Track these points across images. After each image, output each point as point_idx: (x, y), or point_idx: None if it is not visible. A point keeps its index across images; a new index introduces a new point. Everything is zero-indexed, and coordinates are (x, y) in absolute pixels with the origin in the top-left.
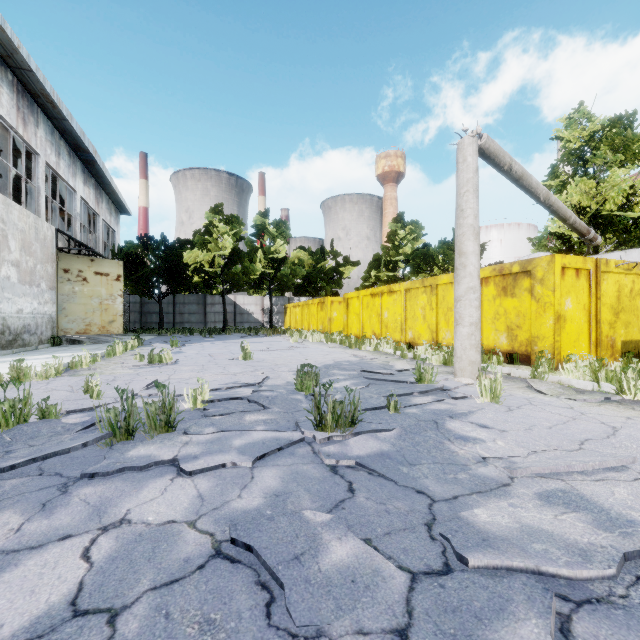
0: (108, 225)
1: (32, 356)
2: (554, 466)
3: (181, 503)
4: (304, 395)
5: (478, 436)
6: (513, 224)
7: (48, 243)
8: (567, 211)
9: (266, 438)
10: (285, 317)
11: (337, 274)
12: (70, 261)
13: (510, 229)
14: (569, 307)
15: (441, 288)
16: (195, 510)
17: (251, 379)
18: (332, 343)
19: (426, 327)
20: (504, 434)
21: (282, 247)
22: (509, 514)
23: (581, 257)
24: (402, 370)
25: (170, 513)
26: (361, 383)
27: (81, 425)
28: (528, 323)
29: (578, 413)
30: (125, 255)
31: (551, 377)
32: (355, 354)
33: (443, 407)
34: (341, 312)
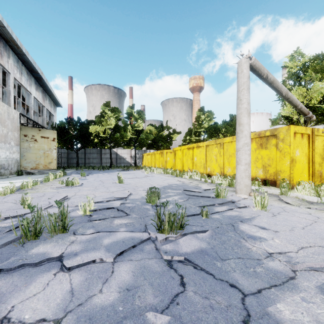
0: (49, 112)
1: (3, 181)
2: (323, 262)
3: (55, 299)
4: (151, 205)
5: (261, 235)
6: (259, 113)
7: (15, 120)
8: (297, 101)
9: (125, 238)
10: (142, 160)
11: (169, 138)
12: (27, 130)
13: (257, 115)
14: (298, 154)
15: (225, 144)
16: (64, 306)
17: (121, 195)
18: (167, 174)
19: (217, 165)
20: (277, 234)
21: (141, 124)
22: (306, 311)
23: (304, 127)
24: (206, 189)
25: (44, 310)
26: (184, 197)
27: (9, 228)
28: (275, 163)
29: (316, 217)
30: (58, 128)
31: (291, 194)
32: (179, 180)
33: (234, 214)
34: (171, 158)
